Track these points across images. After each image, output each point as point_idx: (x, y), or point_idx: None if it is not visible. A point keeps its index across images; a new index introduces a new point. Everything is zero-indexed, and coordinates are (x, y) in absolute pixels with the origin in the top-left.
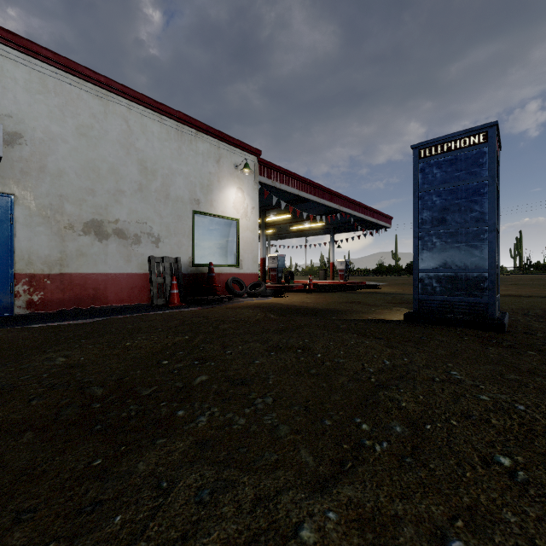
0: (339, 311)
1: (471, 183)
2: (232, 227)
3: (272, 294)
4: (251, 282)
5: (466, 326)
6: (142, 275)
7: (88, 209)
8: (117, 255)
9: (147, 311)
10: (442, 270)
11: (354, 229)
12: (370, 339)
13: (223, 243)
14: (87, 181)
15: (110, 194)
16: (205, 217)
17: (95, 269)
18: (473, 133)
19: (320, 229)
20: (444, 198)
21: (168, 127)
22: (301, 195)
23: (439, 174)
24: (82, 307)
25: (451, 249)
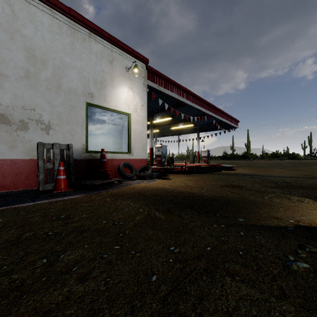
0: (233, 202)
1: None
2: (124, 120)
3: (158, 176)
4: (140, 166)
5: None
6: (29, 161)
7: None
8: None
9: (13, 203)
10: None
11: (212, 129)
12: None
13: (115, 133)
14: None
15: None
16: (98, 109)
17: None
18: None
19: (189, 130)
20: None
21: (60, 22)
22: (180, 99)
23: None
24: None
25: None
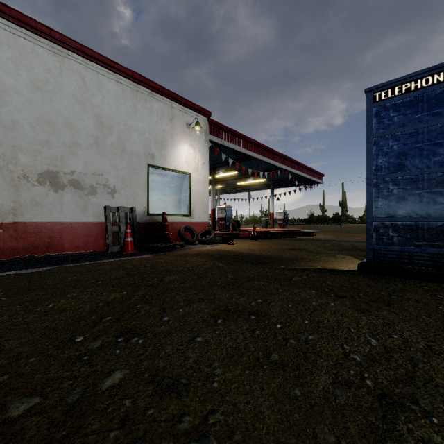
0: (286, 259)
1: (434, 125)
2: (184, 180)
3: (221, 241)
4: (202, 230)
5: (430, 279)
6: (97, 224)
7: (43, 160)
8: (73, 205)
9: (98, 259)
10: (400, 218)
11: (291, 184)
12: (332, 298)
13: (176, 195)
14: (42, 133)
15: (66, 146)
16: (159, 170)
17: (51, 218)
18: (438, 70)
19: (262, 185)
20: (402, 142)
21: (124, 86)
22: (246, 153)
23: (397, 117)
24: (36, 255)
25: (411, 196)
